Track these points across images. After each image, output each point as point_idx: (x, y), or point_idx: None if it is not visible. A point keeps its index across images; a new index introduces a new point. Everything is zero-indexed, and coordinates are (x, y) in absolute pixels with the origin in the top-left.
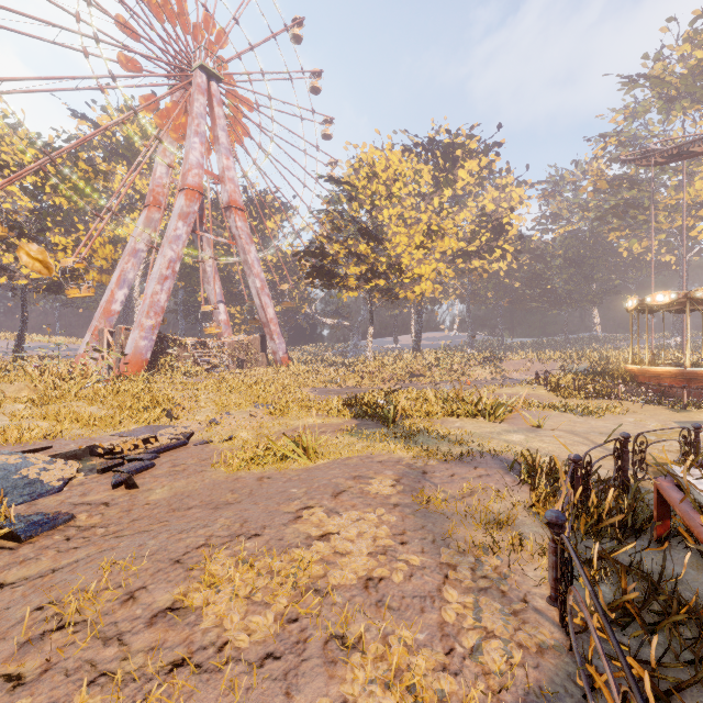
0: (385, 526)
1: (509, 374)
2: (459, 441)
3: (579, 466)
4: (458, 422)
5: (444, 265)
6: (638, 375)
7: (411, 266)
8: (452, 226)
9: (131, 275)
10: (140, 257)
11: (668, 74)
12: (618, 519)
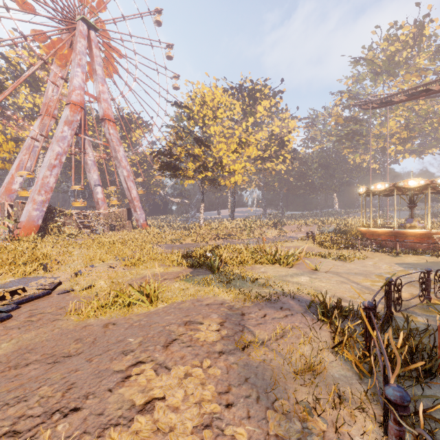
0: (210, 384)
1: (288, 233)
2: (266, 284)
3: (372, 311)
4: (262, 268)
5: (249, 164)
6: (366, 233)
7: (228, 164)
8: (253, 141)
9: (28, 164)
10: (35, 151)
11: (375, 58)
12: (420, 365)
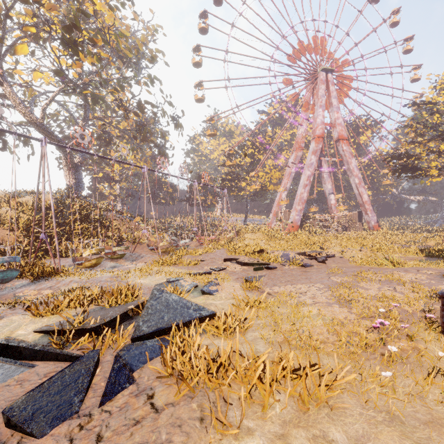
0: (424, 277)
1: None
2: None
3: None
4: None
5: None
6: None
7: None
8: None
9: (288, 185)
10: (291, 176)
11: None
12: None
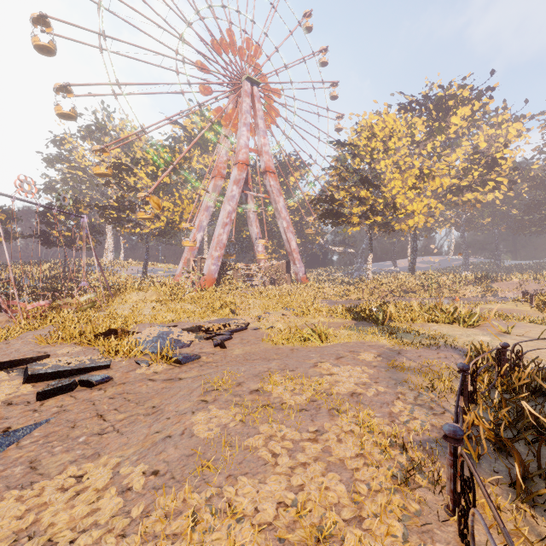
0: (366, 374)
1: (501, 292)
2: (431, 337)
3: (506, 350)
4: (435, 326)
5: (435, 201)
6: None
7: (404, 204)
8: (443, 167)
9: (205, 223)
10: (210, 211)
11: None
12: (525, 382)
